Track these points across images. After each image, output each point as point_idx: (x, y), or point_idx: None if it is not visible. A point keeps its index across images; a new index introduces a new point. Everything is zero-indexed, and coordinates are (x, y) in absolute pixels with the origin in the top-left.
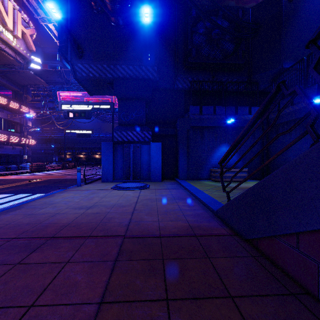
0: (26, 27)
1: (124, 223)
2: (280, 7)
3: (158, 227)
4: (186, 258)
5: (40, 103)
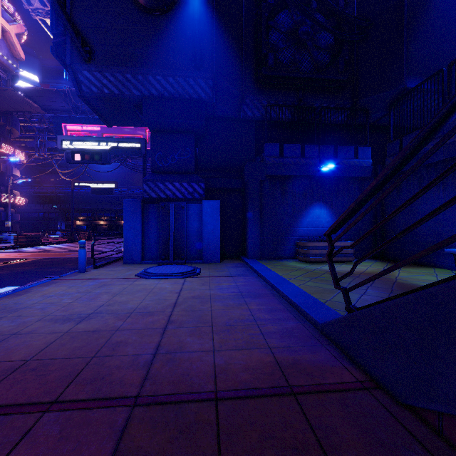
0: (10, 22)
1: (143, 357)
2: None
3: (213, 369)
4: None
5: (34, 141)
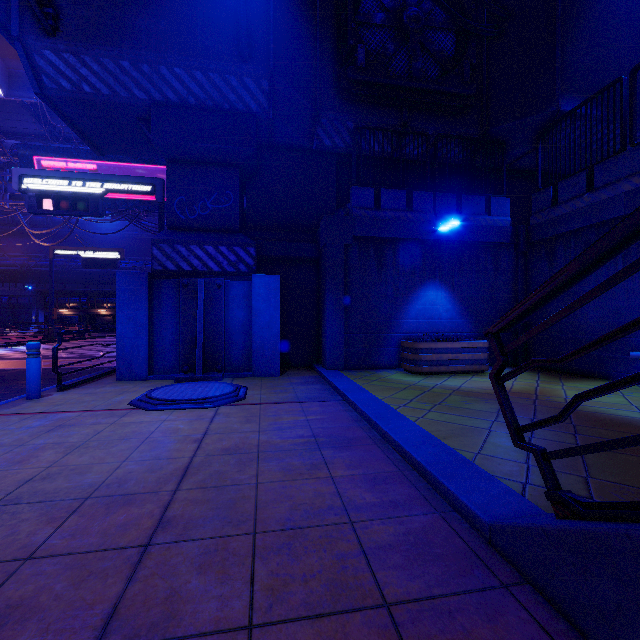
0: None
1: None
2: None
3: None
4: None
5: None
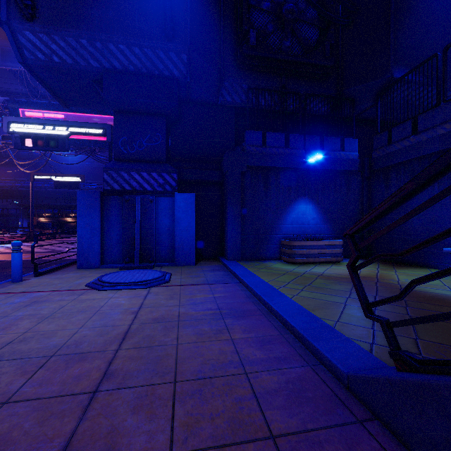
0: None
1: None
2: None
3: None
4: None
5: None
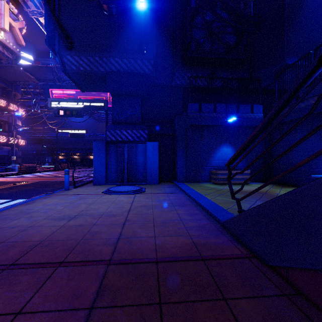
0: (15, 20)
1: (111, 240)
2: None
3: (154, 246)
4: (194, 300)
5: (30, 101)
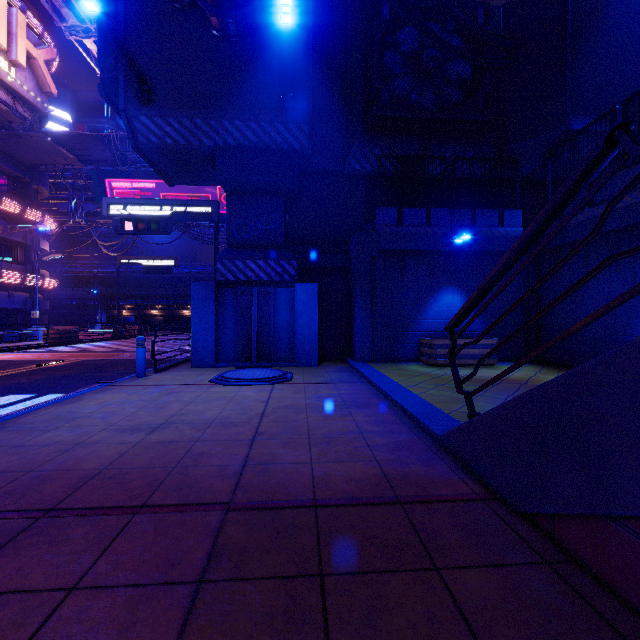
0: (37, 45)
1: (231, 468)
2: (564, 4)
3: (311, 479)
4: (381, 570)
5: (67, 204)
